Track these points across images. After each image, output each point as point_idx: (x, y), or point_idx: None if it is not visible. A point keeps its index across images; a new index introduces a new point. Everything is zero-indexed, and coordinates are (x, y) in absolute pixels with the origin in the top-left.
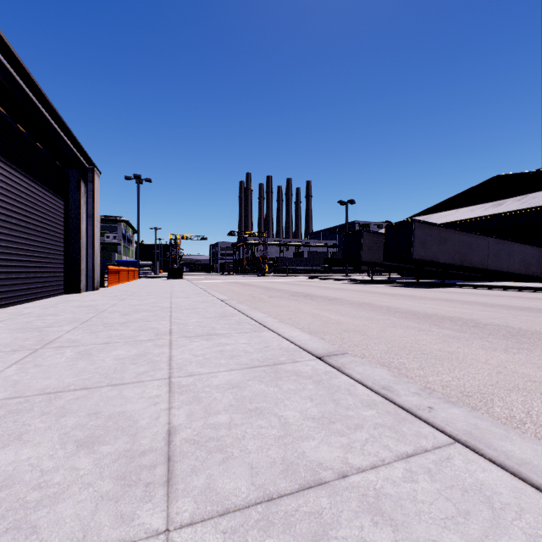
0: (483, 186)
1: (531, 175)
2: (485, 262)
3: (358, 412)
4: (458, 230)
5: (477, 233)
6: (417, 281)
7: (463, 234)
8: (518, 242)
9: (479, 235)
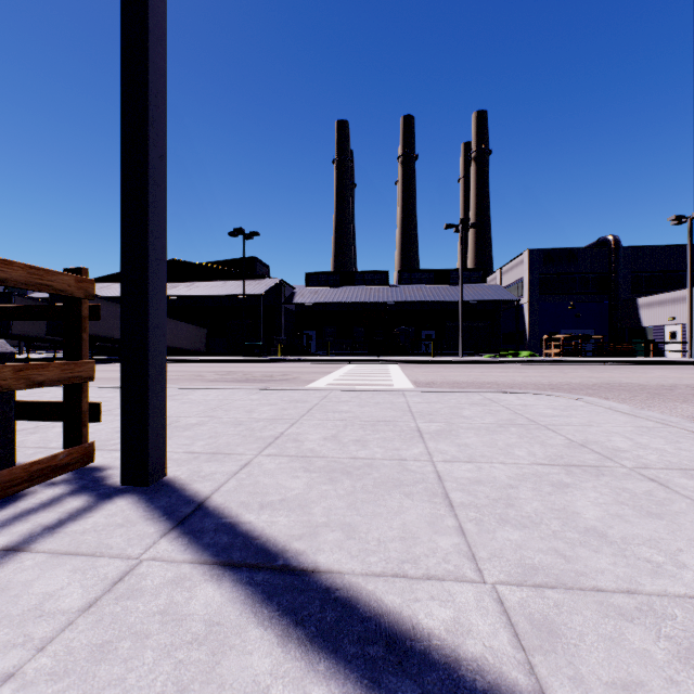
0: None
1: (198, 267)
2: None
3: (51, 389)
4: None
5: None
6: (92, 358)
7: None
8: (187, 323)
9: None
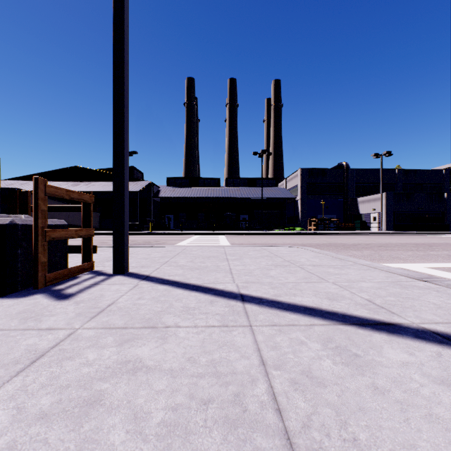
0: (68, 170)
1: (94, 171)
2: (68, 220)
3: None
4: (50, 199)
5: (62, 201)
6: None
7: (54, 201)
8: None
9: (64, 203)
